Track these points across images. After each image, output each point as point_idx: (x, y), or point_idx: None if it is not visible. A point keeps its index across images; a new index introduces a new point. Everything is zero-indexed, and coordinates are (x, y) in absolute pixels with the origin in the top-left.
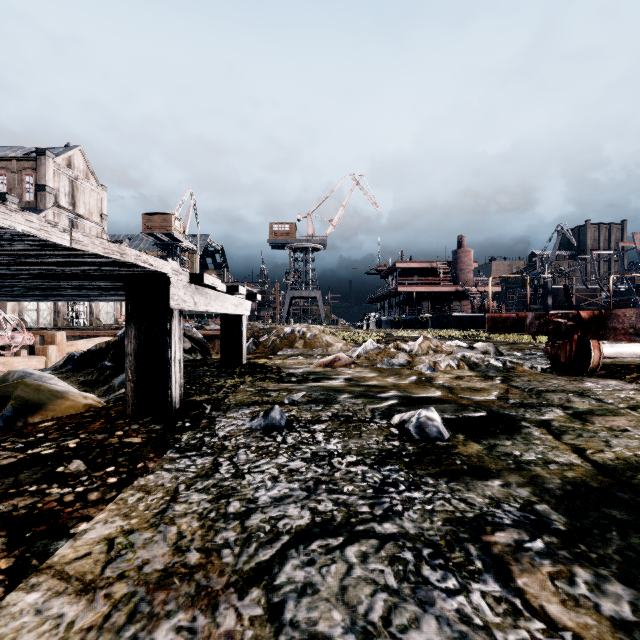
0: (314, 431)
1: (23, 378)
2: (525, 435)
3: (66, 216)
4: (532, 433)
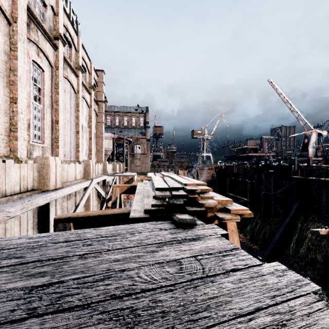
0: None
1: None
2: None
3: None
4: None
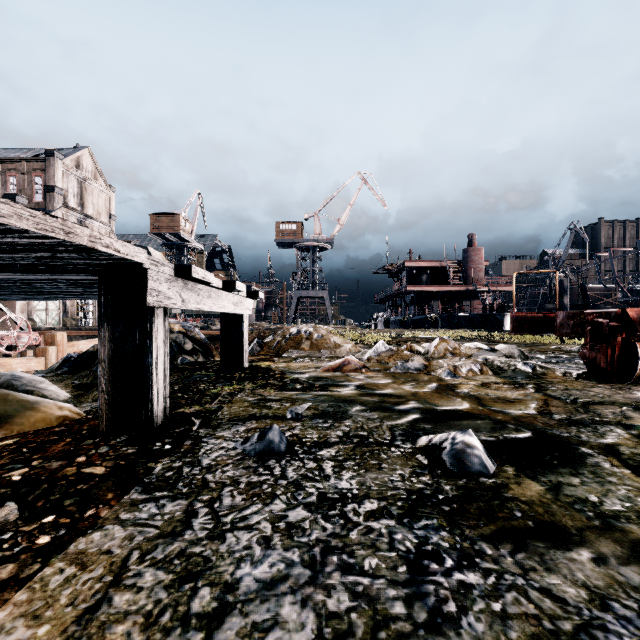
0: (321, 459)
1: (9, 382)
2: (593, 468)
3: (75, 217)
4: (601, 465)
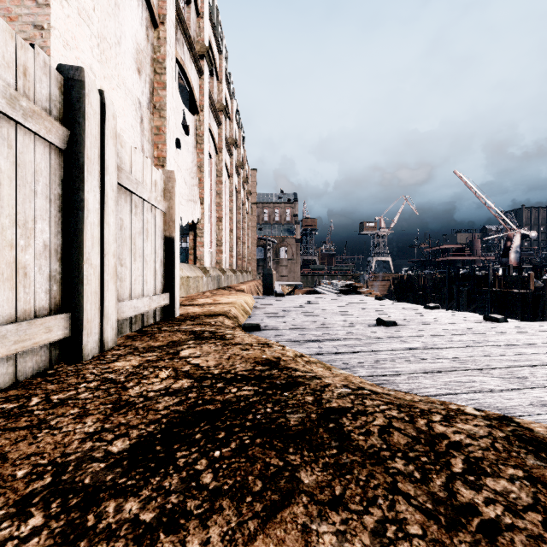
0: None
1: None
2: None
3: None
4: None
